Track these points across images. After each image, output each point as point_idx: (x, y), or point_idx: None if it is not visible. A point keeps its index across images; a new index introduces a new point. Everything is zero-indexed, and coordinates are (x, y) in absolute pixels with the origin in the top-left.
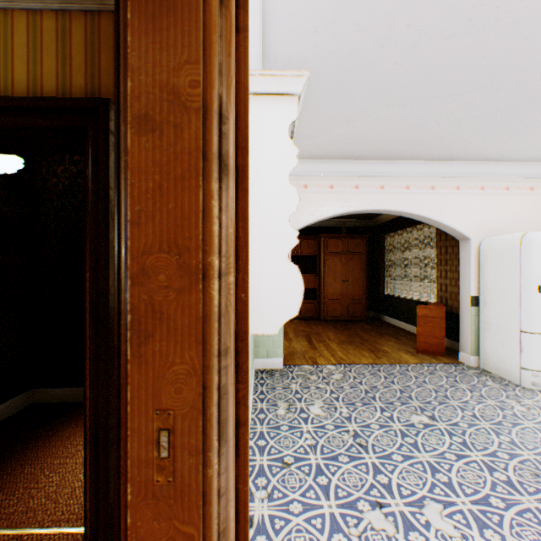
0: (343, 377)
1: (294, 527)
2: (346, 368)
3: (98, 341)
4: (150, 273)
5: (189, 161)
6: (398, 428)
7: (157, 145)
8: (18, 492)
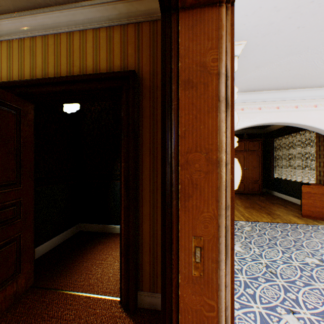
0: (251, 229)
1: (236, 316)
2: (252, 223)
3: (128, 199)
4: (190, 163)
5: (211, 102)
6: (297, 264)
7: (194, 95)
8: (83, 275)
